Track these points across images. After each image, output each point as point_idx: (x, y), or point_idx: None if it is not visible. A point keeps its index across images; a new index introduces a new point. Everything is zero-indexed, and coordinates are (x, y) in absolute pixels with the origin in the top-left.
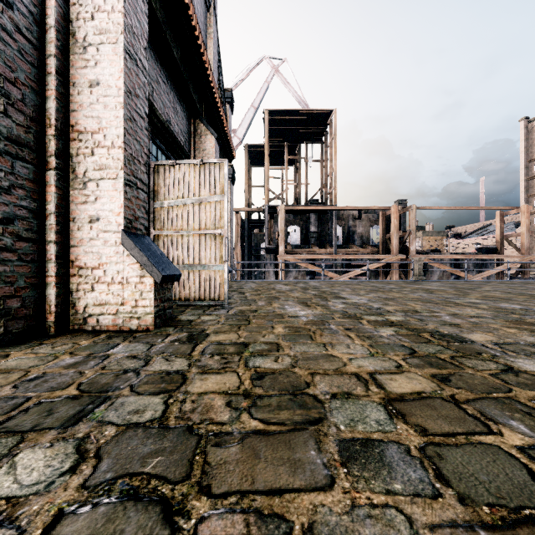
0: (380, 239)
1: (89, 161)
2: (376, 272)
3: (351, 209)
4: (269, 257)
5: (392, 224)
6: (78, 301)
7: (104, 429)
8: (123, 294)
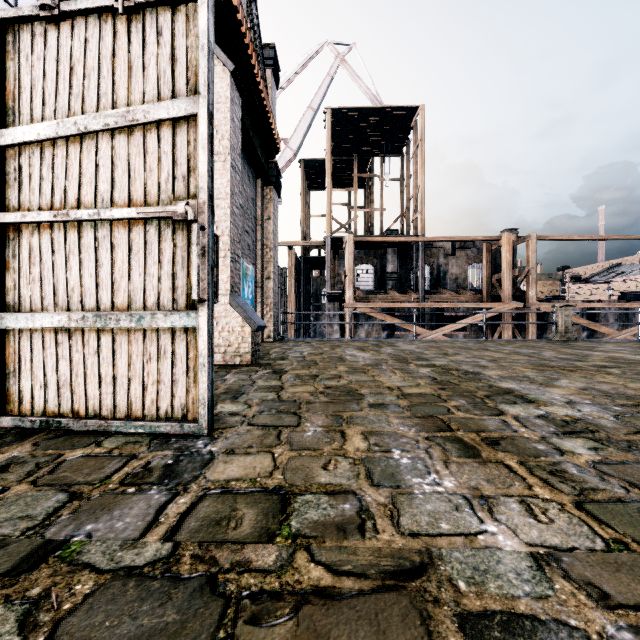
0: (484, 281)
1: None
2: (478, 327)
3: (445, 240)
4: (332, 307)
5: (503, 260)
6: None
7: None
8: None
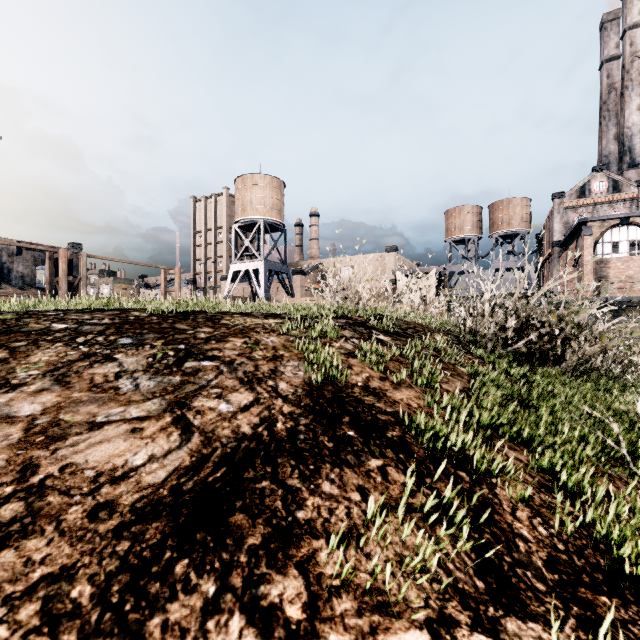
0: (48, 282)
1: None
2: None
3: (5, 244)
4: None
5: (61, 268)
6: None
7: None
8: None
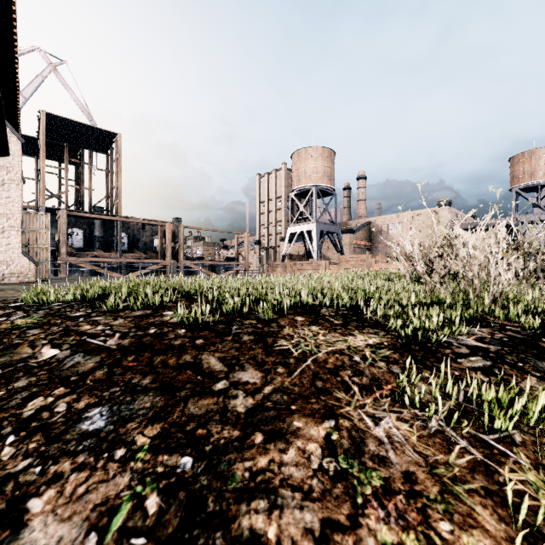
0: (159, 247)
1: (5, 224)
2: (156, 274)
3: (134, 221)
4: None
5: (167, 237)
6: (0, 272)
7: (62, 283)
8: (21, 270)
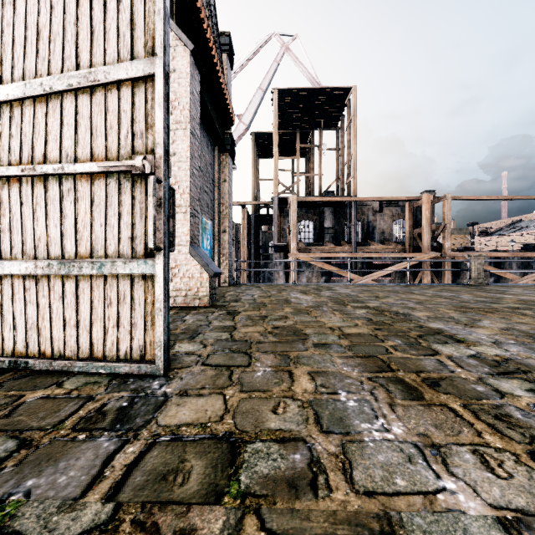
0: (407, 235)
1: None
2: (402, 273)
3: (373, 200)
4: (279, 256)
5: (423, 216)
6: None
7: None
8: None
